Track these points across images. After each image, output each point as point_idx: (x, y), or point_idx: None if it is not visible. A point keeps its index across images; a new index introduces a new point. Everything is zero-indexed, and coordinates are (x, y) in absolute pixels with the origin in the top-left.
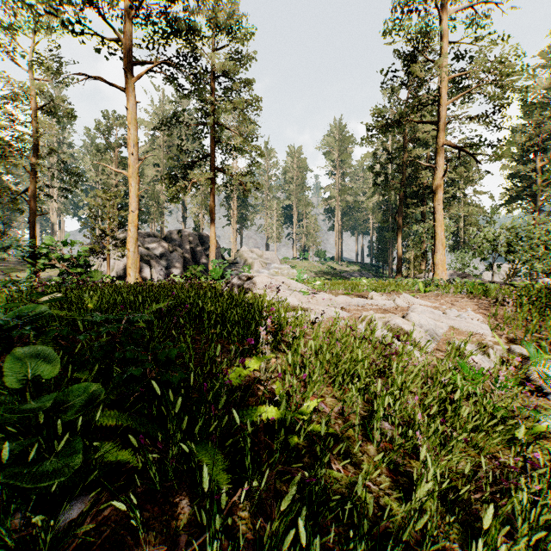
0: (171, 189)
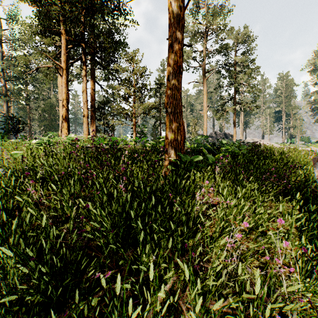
0: (218, 115)
